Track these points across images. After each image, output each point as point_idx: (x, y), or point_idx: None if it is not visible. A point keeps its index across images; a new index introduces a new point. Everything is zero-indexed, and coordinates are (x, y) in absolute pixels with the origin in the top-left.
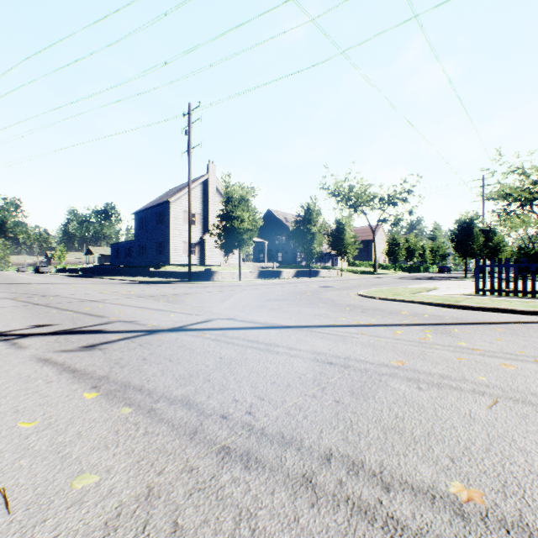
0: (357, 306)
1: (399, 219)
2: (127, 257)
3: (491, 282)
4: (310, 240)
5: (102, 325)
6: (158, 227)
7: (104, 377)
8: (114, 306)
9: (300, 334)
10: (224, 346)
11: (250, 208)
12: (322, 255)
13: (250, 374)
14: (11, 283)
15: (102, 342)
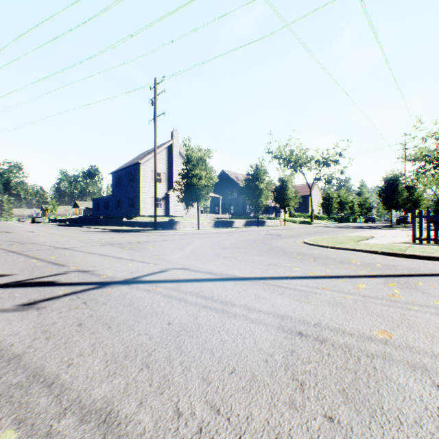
0: (307, 254)
1: (332, 178)
2: (105, 210)
3: (427, 231)
4: (258, 195)
5: (57, 276)
6: (130, 184)
7: (16, 358)
8: (80, 254)
9: (257, 289)
10: (175, 305)
11: (207, 167)
12: (267, 208)
13: (201, 353)
14: (5, 231)
15: (46, 298)
